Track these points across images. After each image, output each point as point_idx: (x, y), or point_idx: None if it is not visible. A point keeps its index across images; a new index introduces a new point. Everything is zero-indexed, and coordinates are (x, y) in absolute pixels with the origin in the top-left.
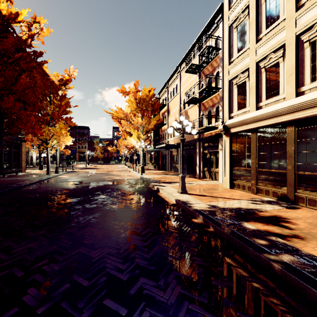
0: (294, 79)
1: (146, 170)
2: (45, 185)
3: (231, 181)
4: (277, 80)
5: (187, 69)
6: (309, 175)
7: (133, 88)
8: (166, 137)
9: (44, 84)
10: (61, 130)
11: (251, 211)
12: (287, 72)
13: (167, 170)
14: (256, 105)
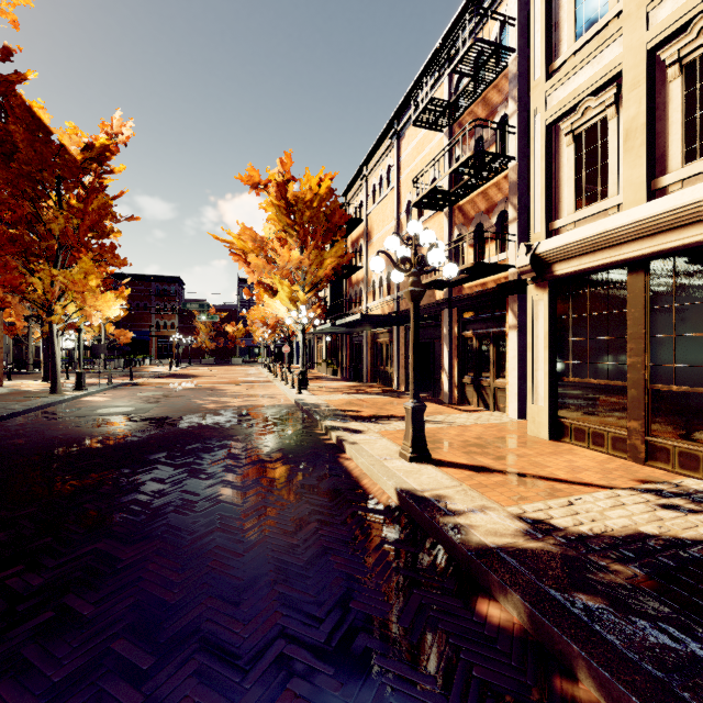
0: None
1: (313, 381)
2: (19, 428)
3: (554, 417)
4: None
5: (419, 114)
6: None
7: (279, 171)
8: (363, 300)
9: (40, 155)
10: (88, 276)
11: (700, 558)
12: None
13: (364, 380)
14: (647, 186)
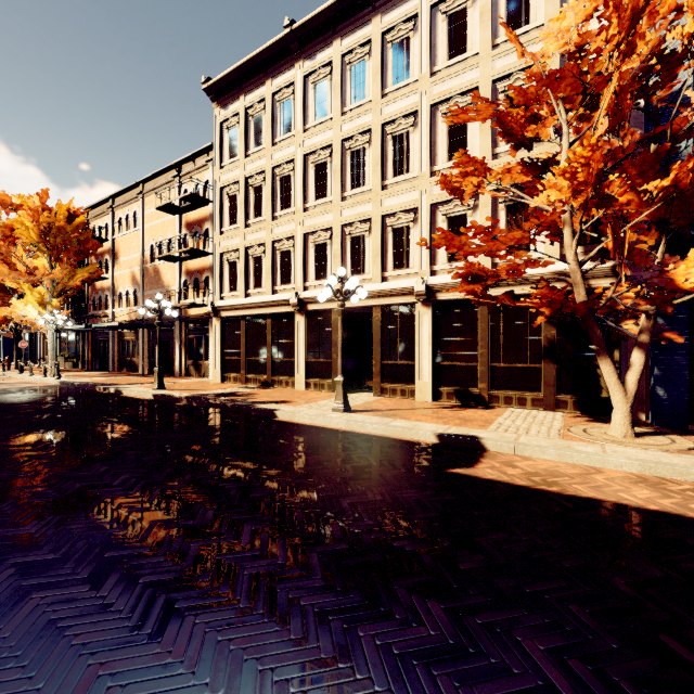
0: (271, 279)
1: None
2: None
3: (223, 373)
4: (261, 273)
5: (160, 206)
6: (280, 361)
7: (35, 202)
8: (109, 305)
9: None
10: None
11: (232, 393)
12: (267, 269)
13: (111, 369)
14: (245, 292)
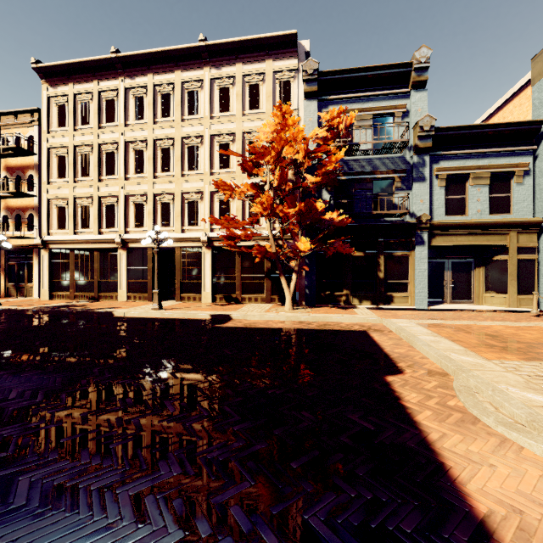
0: (98, 223)
1: None
2: None
3: (51, 292)
4: (89, 218)
5: None
6: (106, 282)
7: None
8: None
9: None
10: None
11: (68, 305)
12: (94, 216)
13: None
14: (74, 231)
